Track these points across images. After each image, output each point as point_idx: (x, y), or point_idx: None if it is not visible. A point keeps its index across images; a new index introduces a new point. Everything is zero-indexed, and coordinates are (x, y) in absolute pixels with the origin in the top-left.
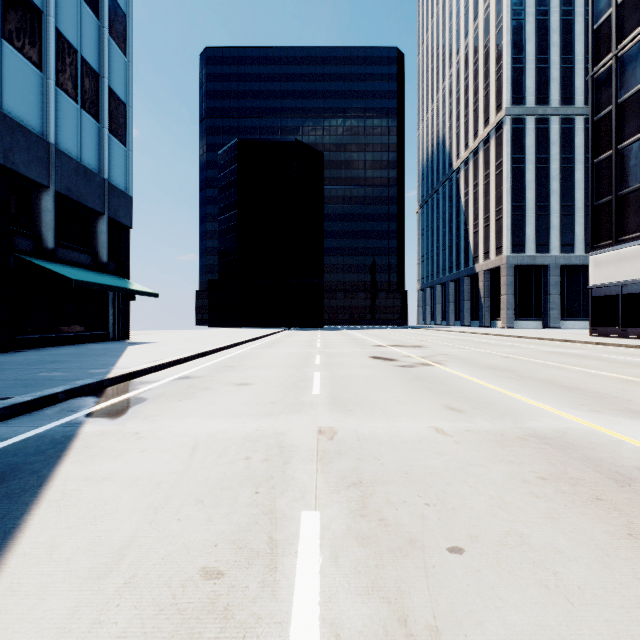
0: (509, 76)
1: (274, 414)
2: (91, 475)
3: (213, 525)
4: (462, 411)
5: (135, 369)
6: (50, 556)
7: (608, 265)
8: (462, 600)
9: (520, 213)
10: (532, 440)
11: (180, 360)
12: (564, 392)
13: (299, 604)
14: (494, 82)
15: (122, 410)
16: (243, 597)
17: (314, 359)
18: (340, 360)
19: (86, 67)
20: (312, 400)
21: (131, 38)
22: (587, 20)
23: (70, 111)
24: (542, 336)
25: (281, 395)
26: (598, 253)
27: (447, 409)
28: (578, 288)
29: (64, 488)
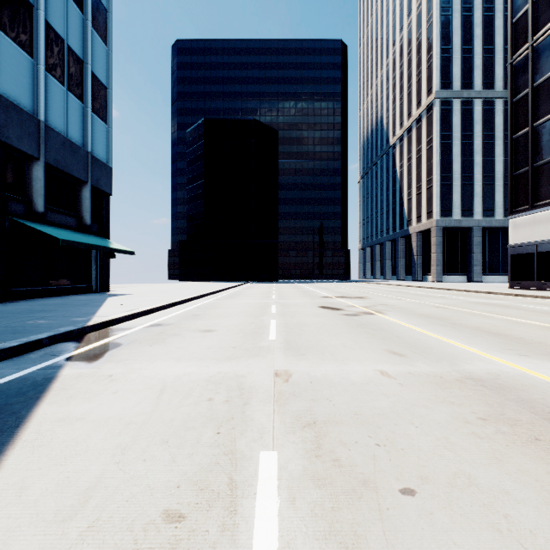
0: (438, 64)
1: (235, 358)
2: (66, 416)
3: (176, 466)
4: (403, 355)
5: (113, 317)
6: (19, 498)
7: (525, 227)
8: (418, 545)
9: (448, 182)
10: (469, 382)
11: (153, 309)
12: (492, 338)
13: (258, 549)
14: (425, 69)
15: (99, 354)
16: (203, 542)
17: (270, 308)
18: (293, 309)
19: (72, 54)
20: (269, 345)
21: (111, 30)
22: (506, 16)
23: (58, 93)
24: (468, 289)
25: (241, 341)
26: (516, 217)
27: (390, 353)
28: (498, 247)
29: (39, 428)
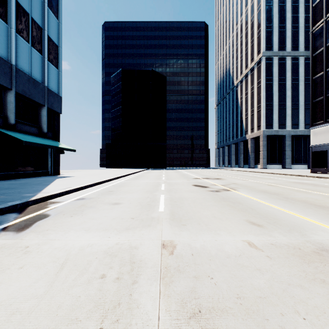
0: (264, 35)
1: (132, 228)
2: None
3: None
4: (261, 226)
5: (51, 193)
6: None
7: (321, 134)
8: None
9: (270, 108)
10: (326, 255)
11: (82, 187)
12: (320, 210)
13: None
14: (256, 39)
15: (28, 225)
16: None
17: (161, 186)
18: (176, 187)
19: (34, 23)
20: (158, 216)
21: (61, 10)
22: (305, 6)
23: (24, 47)
24: (285, 173)
25: (138, 212)
26: (315, 128)
27: (250, 224)
28: (301, 147)
29: None
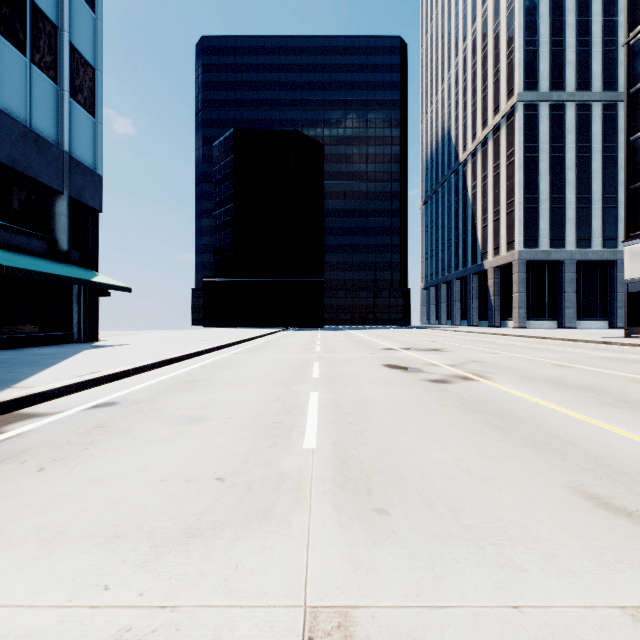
0: (522, 59)
1: (205, 531)
2: None
3: None
4: (637, 516)
5: (34, 391)
6: None
7: None
8: None
9: (533, 205)
10: None
11: (128, 371)
12: None
13: None
14: (505, 67)
15: None
16: None
17: (311, 369)
18: (345, 370)
19: (38, 14)
20: (300, 469)
21: None
22: None
23: (15, 64)
24: (571, 337)
25: (244, 452)
26: (636, 243)
27: (596, 507)
28: (595, 285)
29: None
